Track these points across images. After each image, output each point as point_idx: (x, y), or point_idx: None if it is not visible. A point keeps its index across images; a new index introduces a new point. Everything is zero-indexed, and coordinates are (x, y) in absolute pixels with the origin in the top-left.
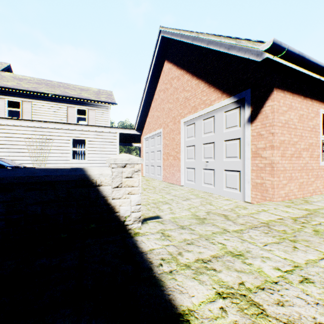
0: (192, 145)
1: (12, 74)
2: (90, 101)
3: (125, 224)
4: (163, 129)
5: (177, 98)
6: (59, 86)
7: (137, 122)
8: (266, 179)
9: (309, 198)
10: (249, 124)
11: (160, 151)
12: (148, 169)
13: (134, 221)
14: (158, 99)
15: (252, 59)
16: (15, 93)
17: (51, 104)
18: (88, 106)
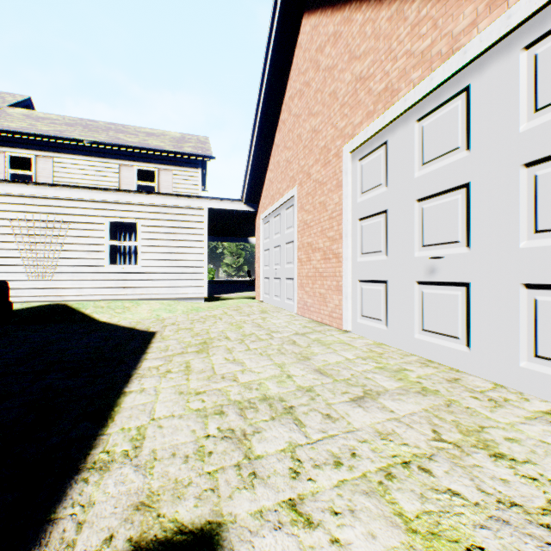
0: (376, 212)
1: (27, 111)
2: (162, 153)
3: None
4: (299, 188)
5: (334, 92)
6: (109, 129)
7: (246, 184)
8: None
9: None
10: None
11: (292, 243)
12: (269, 285)
13: None
14: (288, 119)
15: None
16: (24, 141)
17: (90, 161)
18: (158, 163)
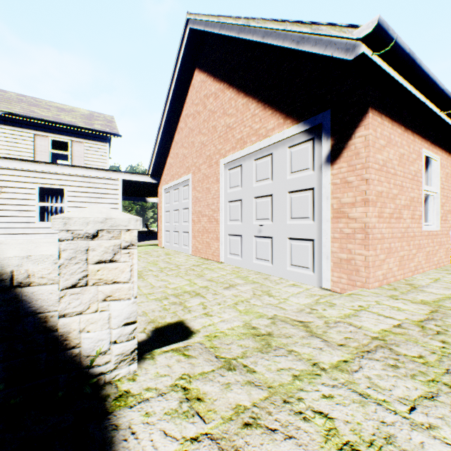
0: (237, 199)
1: None
2: (75, 128)
3: (95, 373)
4: (193, 175)
5: (215, 126)
6: (21, 100)
7: (152, 163)
8: (356, 254)
9: (413, 280)
10: (328, 165)
11: (187, 209)
12: (170, 236)
13: (121, 363)
14: (185, 129)
15: (338, 59)
16: None
17: (4, 129)
18: (71, 135)
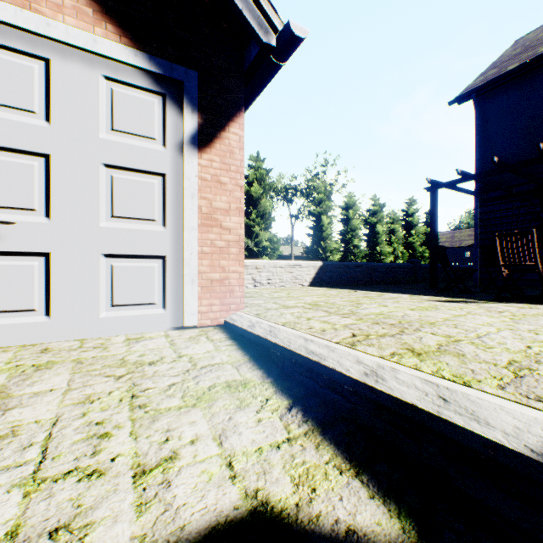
0: None
1: None
2: None
3: None
4: None
5: None
6: None
7: None
8: (231, 271)
9: None
10: (195, 150)
11: None
12: None
13: None
14: None
15: (243, 23)
16: None
17: None
18: None
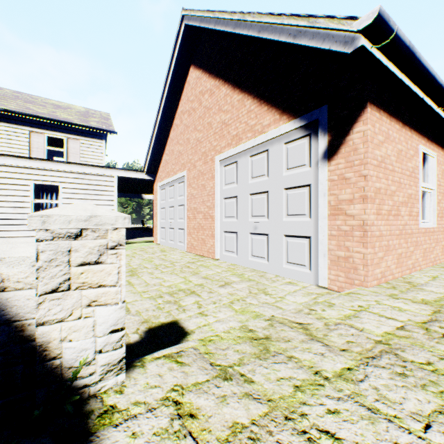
0: (232, 196)
1: None
2: (71, 125)
3: (78, 385)
4: (188, 172)
5: (210, 123)
6: (16, 97)
7: (147, 160)
8: (354, 251)
9: (411, 278)
10: (325, 161)
11: (183, 206)
12: (165, 233)
13: (107, 373)
14: (180, 125)
15: (336, 52)
16: None
17: None
18: (67, 132)
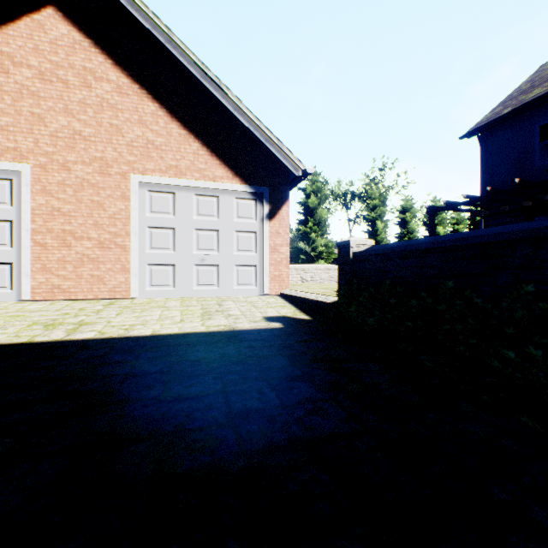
0: (167, 227)
1: None
2: None
3: None
4: (40, 170)
5: (119, 127)
6: None
7: None
8: (283, 271)
9: None
10: (268, 220)
11: (8, 222)
12: None
13: None
14: (0, 76)
15: (288, 168)
16: None
17: None
18: None
